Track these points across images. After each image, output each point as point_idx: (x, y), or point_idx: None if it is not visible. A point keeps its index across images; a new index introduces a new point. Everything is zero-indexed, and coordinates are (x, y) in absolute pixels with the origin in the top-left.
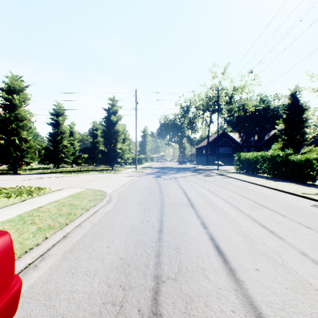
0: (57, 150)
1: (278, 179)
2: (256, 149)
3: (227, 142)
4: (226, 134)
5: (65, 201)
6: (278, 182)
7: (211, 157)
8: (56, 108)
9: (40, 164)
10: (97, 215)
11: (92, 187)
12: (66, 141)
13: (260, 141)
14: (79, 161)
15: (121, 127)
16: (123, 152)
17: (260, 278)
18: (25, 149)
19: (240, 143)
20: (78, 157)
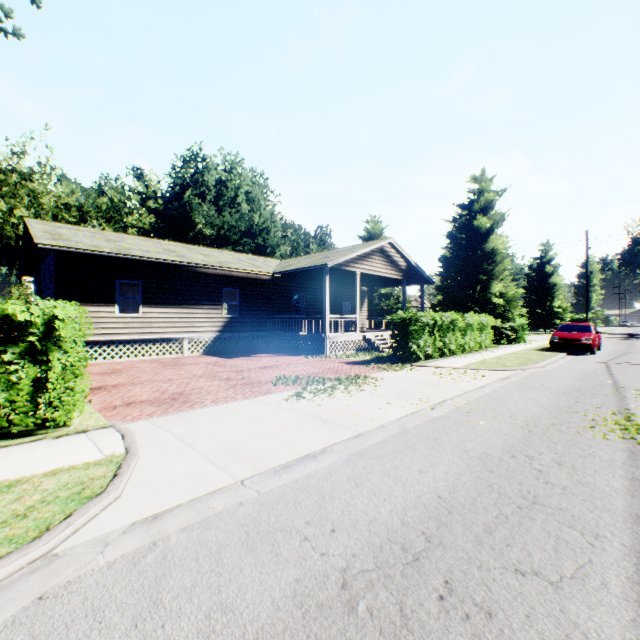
0: None
1: None
2: None
3: None
4: None
5: None
6: None
7: None
8: None
9: None
10: None
11: None
12: None
13: None
14: None
15: (559, 279)
16: (562, 311)
17: None
18: None
19: None
20: None
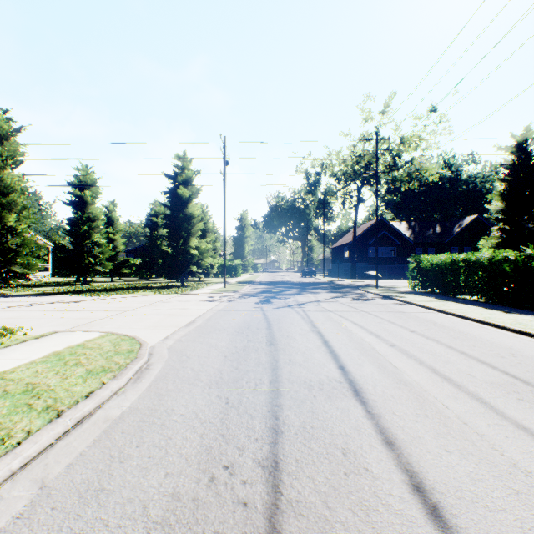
0: (82, 250)
1: (509, 308)
2: (439, 250)
3: (388, 237)
4: (385, 223)
5: (22, 378)
6: (517, 315)
7: (360, 264)
8: (81, 174)
9: (58, 276)
10: (80, 434)
11: (121, 328)
12: (99, 234)
13: (446, 235)
14: (125, 271)
15: (199, 209)
16: (201, 254)
17: None
18: (14, 248)
19: (410, 240)
20: (123, 264)
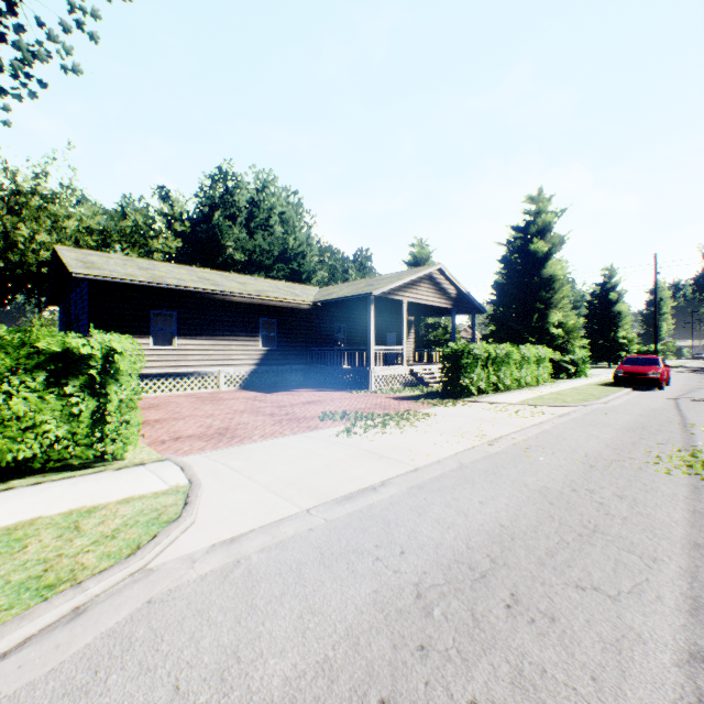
0: None
1: None
2: None
3: None
4: None
5: None
6: None
7: None
8: None
9: None
10: None
11: None
12: None
13: None
14: None
15: (624, 307)
16: (628, 342)
17: None
18: None
19: None
20: None
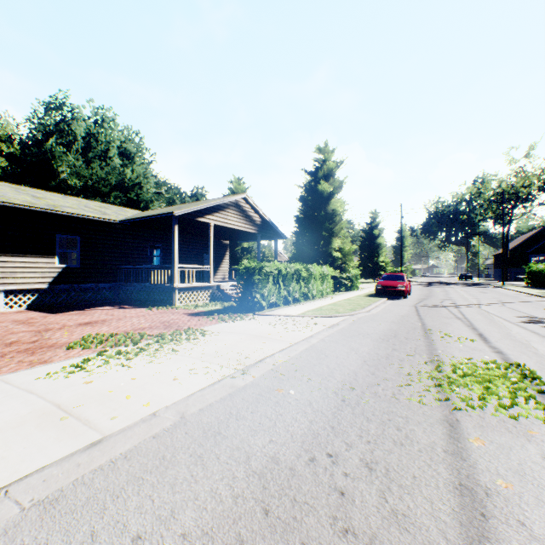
0: None
1: None
2: None
3: None
4: None
5: None
6: (536, 290)
7: (519, 270)
8: None
9: None
10: None
11: None
12: None
13: None
14: None
15: (383, 240)
16: (385, 265)
17: (452, 295)
18: None
19: None
20: None
